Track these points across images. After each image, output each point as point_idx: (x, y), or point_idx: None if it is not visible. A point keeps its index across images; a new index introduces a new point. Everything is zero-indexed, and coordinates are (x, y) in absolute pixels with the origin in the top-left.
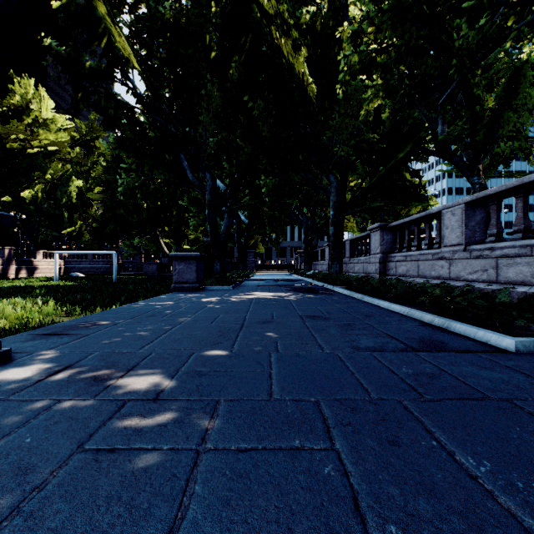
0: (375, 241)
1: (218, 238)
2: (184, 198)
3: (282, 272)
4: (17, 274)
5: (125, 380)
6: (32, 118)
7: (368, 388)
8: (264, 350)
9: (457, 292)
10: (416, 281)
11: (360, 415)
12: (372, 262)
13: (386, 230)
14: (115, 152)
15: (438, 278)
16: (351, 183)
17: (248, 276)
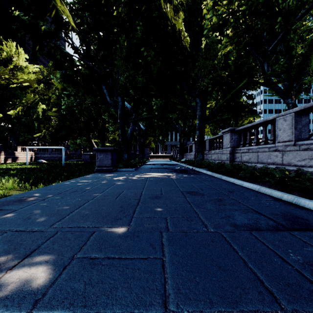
0: (227, 140)
1: (126, 138)
2: (106, 114)
3: (165, 159)
4: (5, 160)
5: (12, 274)
6: (13, 66)
7: (271, 289)
8: (156, 227)
9: (293, 174)
10: (257, 166)
11: None
12: (224, 153)
13: (234, 132)
14: (60, 83)
15: (273, 164)
16: (208, 105)
17: (145, 162)
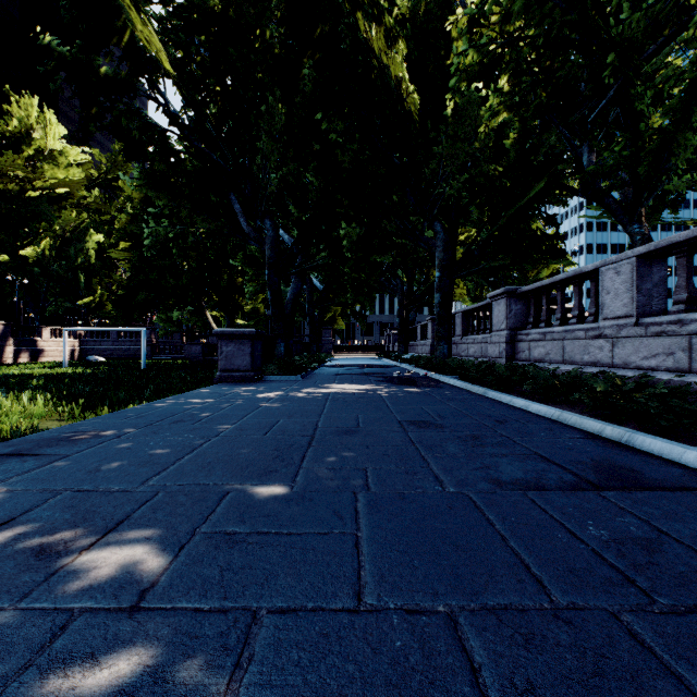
0: (499, 313)
1: (282, 309)
2: (238, 257)
3: (369, 355)
4: (16, 357)
5: (92, 557)
6: (33, 150)
7: (541, 576)
8: (346, 485)
9: (631, 386)
10: (561, 369)
11: (548, 659)
12: (495, 342)
13: (515, 298)
14: (140, 191)
15: (594, 364)
16: (461, 237)
17: (323, 361)
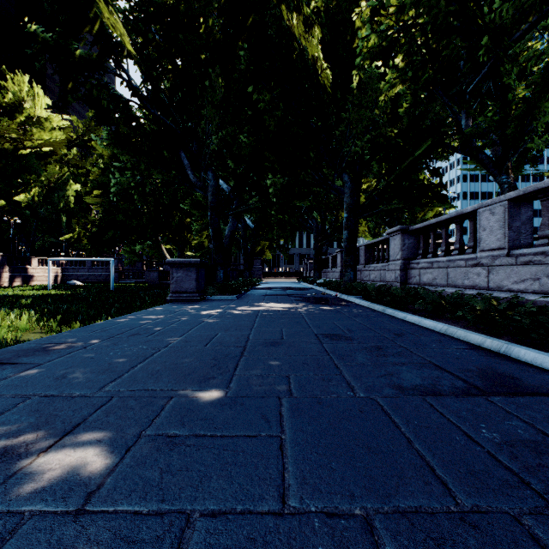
0: (395, 246)
1: (221, 243)
2: (187, 202)
3: (290, 280)
4: (11, 282)
5: (48, 459)
6: (24, 117)
7: (445, 478)
8: (272, 391)
9: (505, 305)
10: (445, 291)
11: None
12: (391, 269)
13: (408, 234)
14: (108, 148)
15: (473, 287)
16: (364, 186)
17: (254, 284)
